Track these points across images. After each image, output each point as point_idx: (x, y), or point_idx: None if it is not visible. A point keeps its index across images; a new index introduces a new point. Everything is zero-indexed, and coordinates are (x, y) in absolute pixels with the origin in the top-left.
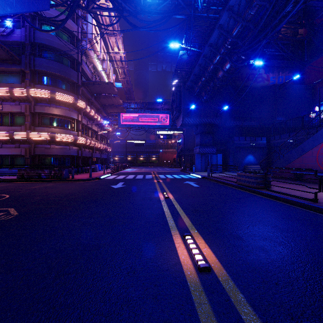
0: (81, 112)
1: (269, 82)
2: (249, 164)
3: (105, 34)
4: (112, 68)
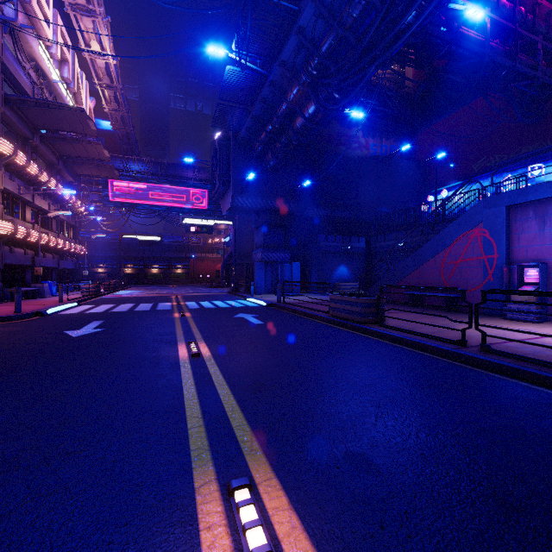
0: (0, 163)
1: (369, 151)
2: (341, 280)
3: (69, 7)
4: (86, 84)
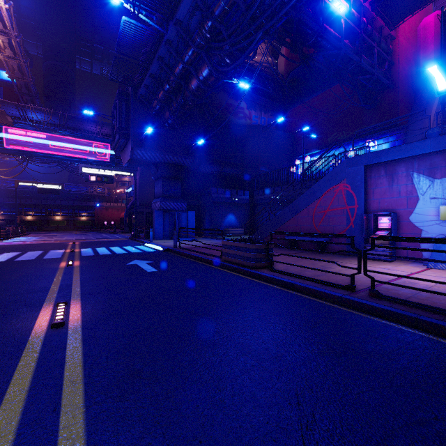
0: None
1: (252, 121)
2: (229, 226)
3: None
4: None
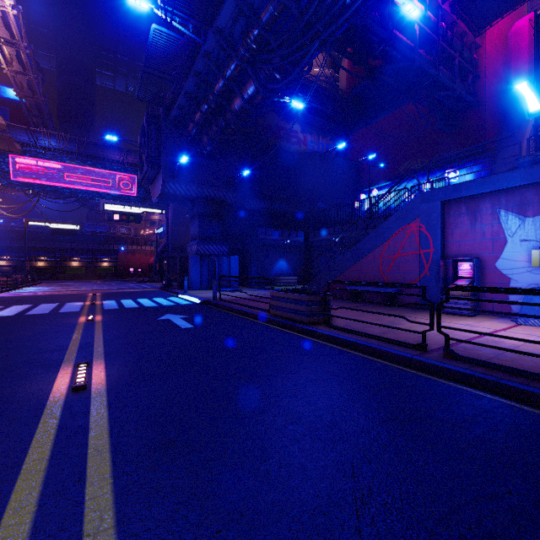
0: None
1: (307, 147)
2: (280, 274)
3: None
4: None
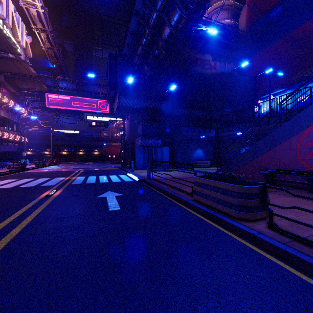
0: None
1: (217, 70)
2: (197, 159)
3: None
4: (23, 25)
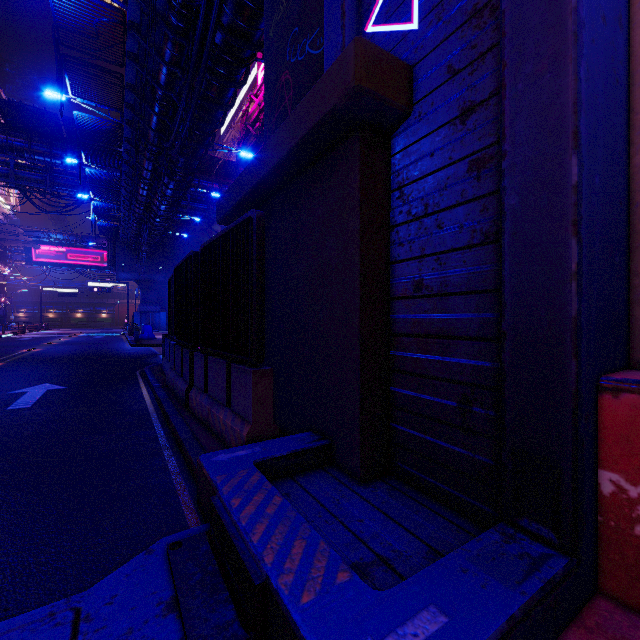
0: None
1: None
2: None
3: None
4: None
